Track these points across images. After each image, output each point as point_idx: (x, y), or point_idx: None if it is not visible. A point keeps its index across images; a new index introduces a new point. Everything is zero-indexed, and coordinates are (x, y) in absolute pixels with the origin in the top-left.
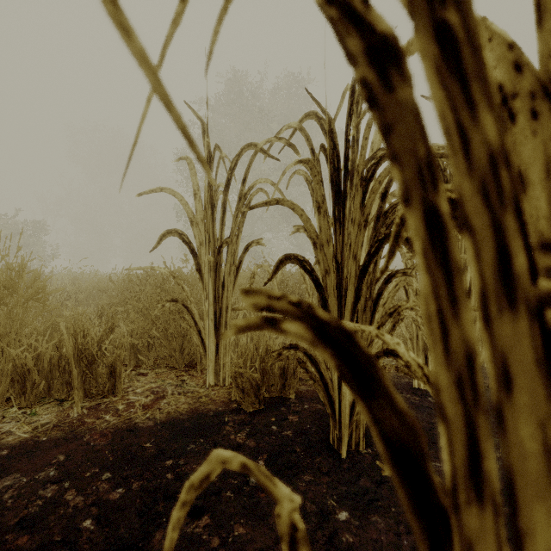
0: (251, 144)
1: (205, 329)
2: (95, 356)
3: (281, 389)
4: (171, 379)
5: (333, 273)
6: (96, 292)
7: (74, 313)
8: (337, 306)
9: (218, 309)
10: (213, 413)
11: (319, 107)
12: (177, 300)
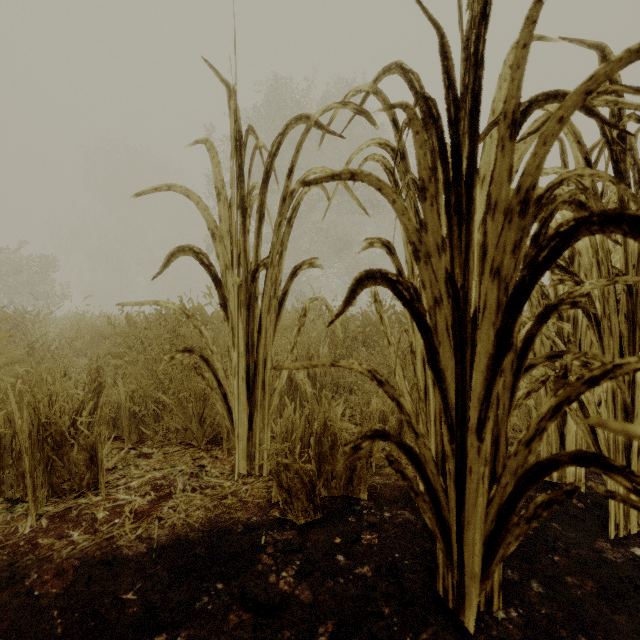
0: (301, 116)
1: (231, 394)
2: (67, 435)
3: (346, 484)
4: (185, 463)
5: (448, 303)
6: (100, 338)
7: (33, 370)
8: (454, 361)
9: (252, 363)
10: (243, 528)
11: (425, 12)
12: (193, 350)
